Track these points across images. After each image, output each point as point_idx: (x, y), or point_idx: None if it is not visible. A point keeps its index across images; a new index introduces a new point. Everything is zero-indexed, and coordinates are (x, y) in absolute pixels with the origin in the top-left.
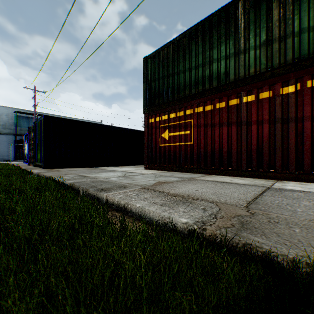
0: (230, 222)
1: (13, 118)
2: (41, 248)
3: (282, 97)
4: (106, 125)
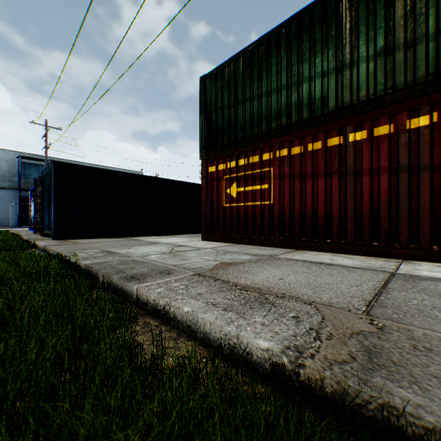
0: (346, 349)
1: (16, 167)
2: None
3: (409, 133)
4: (146, 176)
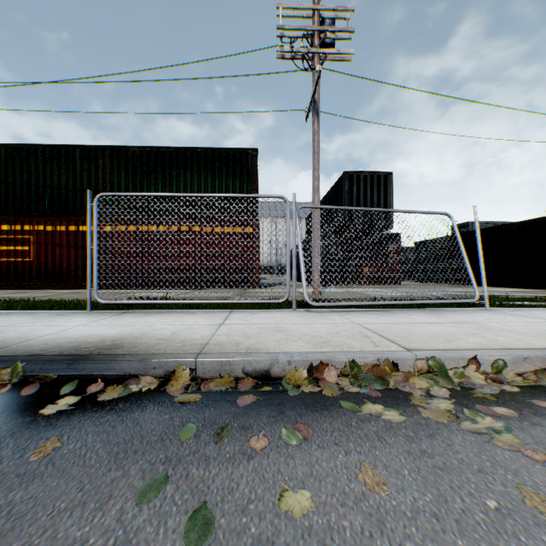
0: (19, 299)
1: None
2: None
3: (106, 233)
4: None
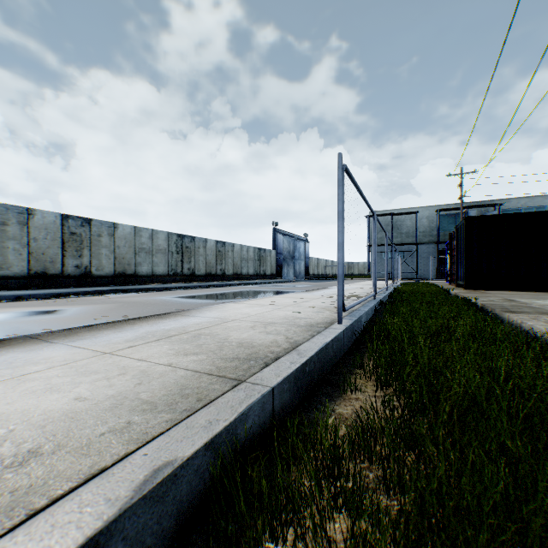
0: None
1: (433, 221)
2: (428, 318)
3: None
4: None
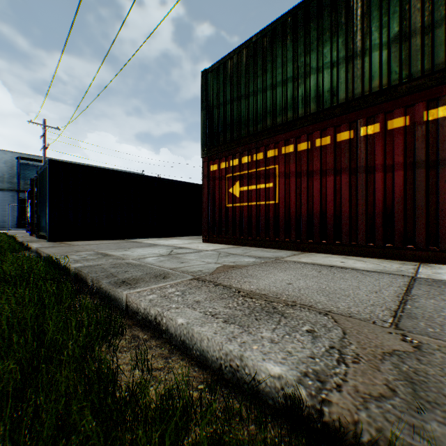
0: (380, 376)
1: (15, 168)
2: None
3: (427, 126)
4: (146, 176)
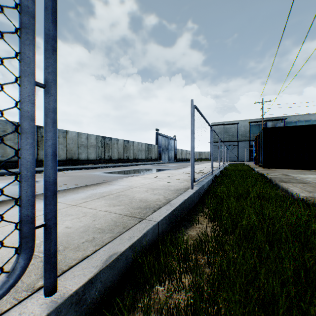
0: None
1: (247, 128)
2: (239, 186)
3: None
4: None
